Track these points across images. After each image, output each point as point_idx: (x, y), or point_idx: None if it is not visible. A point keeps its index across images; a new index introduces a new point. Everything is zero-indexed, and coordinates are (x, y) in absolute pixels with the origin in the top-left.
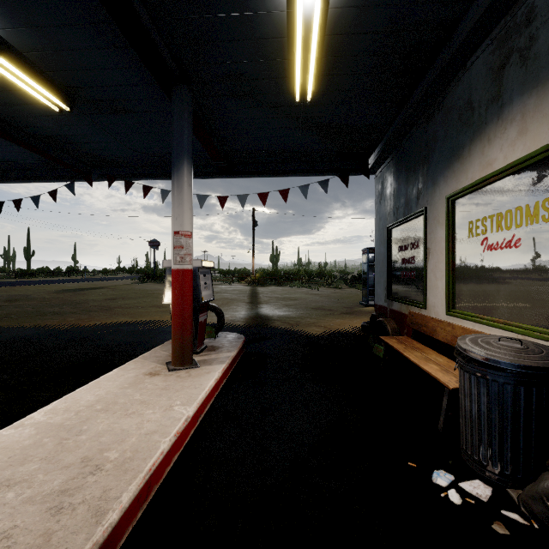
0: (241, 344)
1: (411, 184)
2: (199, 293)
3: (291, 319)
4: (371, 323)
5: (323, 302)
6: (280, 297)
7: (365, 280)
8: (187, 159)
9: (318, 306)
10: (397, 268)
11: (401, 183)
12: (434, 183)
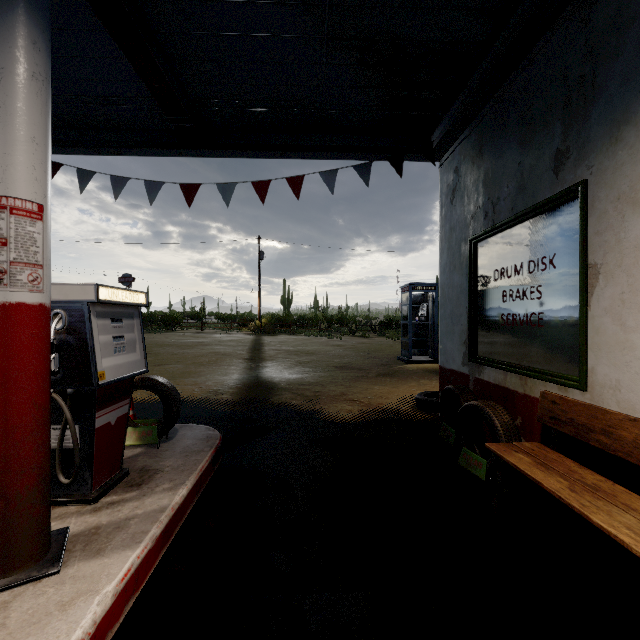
0: (207, 459)
1: (534, 149)
2: (89, 364)
3: (306, 387)
4: (443, 402)
5: (350, 357)
6: (292, 350)
7: (407, 327)
8: (21, 1)
9: (344, 363)
10: (492, 309)
11: (506, 154)
12: (617, 121)
